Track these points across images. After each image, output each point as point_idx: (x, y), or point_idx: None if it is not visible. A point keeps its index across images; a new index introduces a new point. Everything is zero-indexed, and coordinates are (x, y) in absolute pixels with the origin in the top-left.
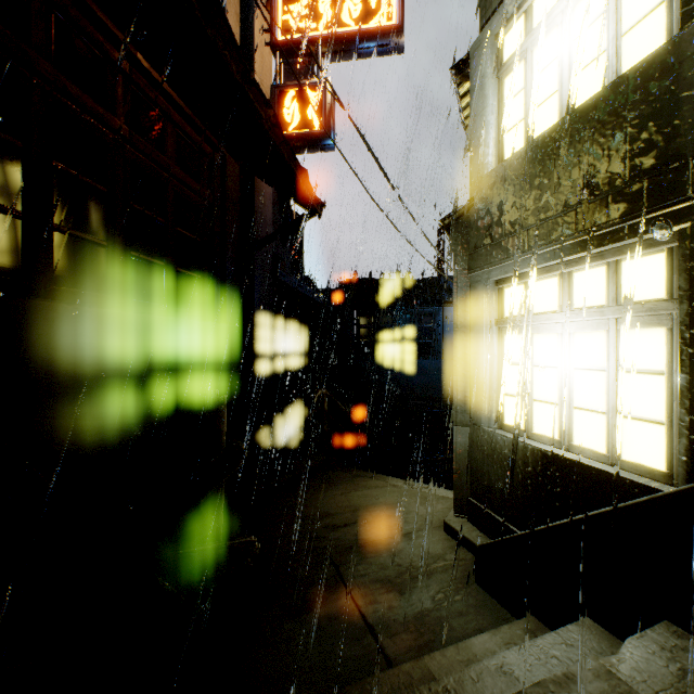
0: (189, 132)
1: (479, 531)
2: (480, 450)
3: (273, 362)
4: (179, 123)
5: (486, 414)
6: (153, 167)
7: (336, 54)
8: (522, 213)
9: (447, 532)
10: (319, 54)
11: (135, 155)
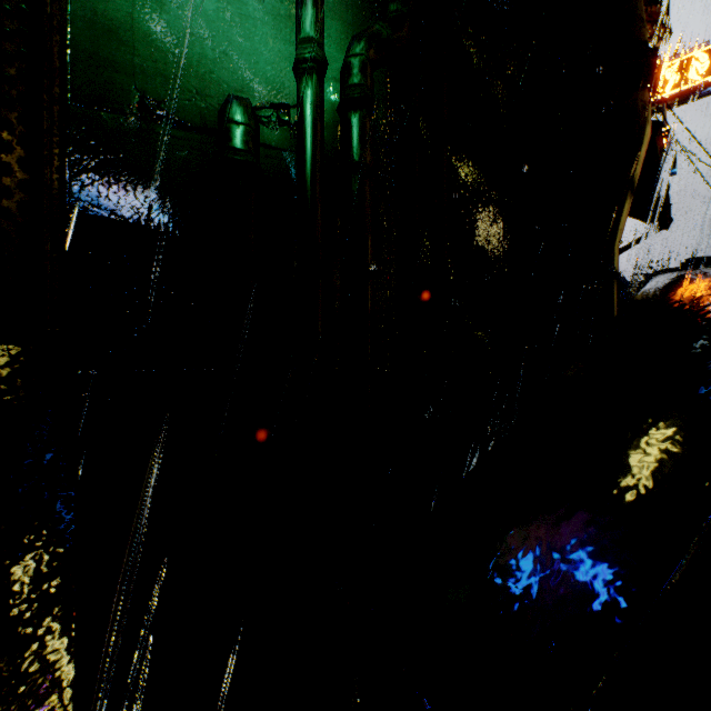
0: None
1: None
2: None
3: None
4: None
5: None
6: None
7: (679, 103)
8: None
9: None
10: (664, 110)
11: None
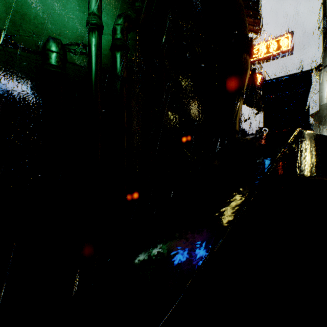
0: None
1: None
2: None
3: None
4: None
5: None
6: None
7: (266, 61)
8: None
9: None
10: (261, 63)
11: None
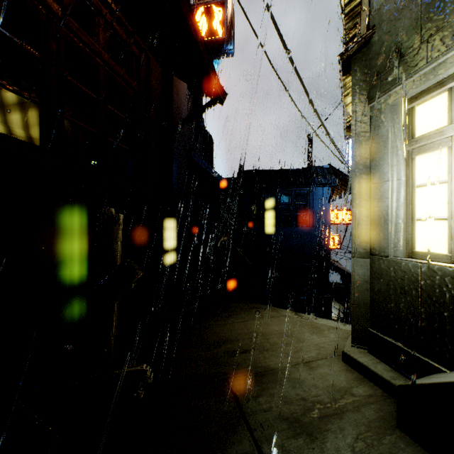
0: (118, 31)
1: (385, 364)
2: (384, 280)
3: (190, 226)
4: (109, 20)
5: (391, 243)
6: (86, 50)
7: None
8: (450, 2)
9: (347, 363)
10: None
11: (68, 35)
